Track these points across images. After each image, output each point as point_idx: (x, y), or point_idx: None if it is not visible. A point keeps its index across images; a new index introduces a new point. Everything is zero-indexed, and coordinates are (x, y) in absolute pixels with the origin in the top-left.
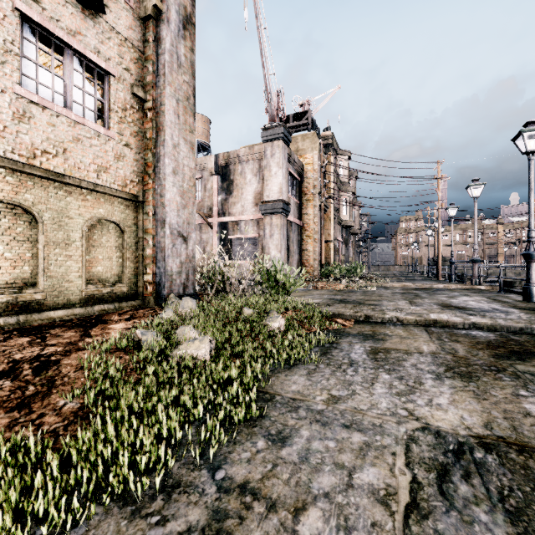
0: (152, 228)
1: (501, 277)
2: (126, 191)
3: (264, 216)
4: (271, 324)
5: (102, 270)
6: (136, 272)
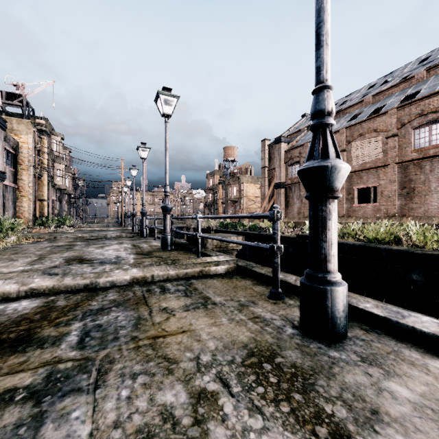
0: None
1: None
2: None
3: None
4: (10, 238)
5: None
6: None
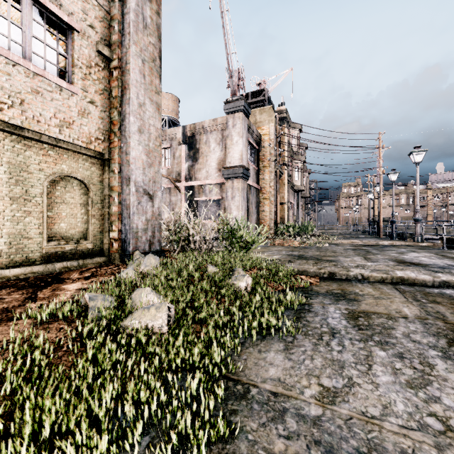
0: (117, 186)
1: (445, 234)
2: (91, 148)
3: (226, 181)
4: (237, 284)
5: (65, 227)
6: (102, 229)
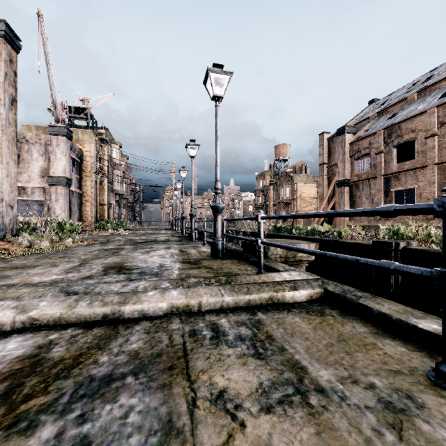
0: None
1: None
2: None
3: (50, 186)
4: (66, 240)
5: None
6: None
